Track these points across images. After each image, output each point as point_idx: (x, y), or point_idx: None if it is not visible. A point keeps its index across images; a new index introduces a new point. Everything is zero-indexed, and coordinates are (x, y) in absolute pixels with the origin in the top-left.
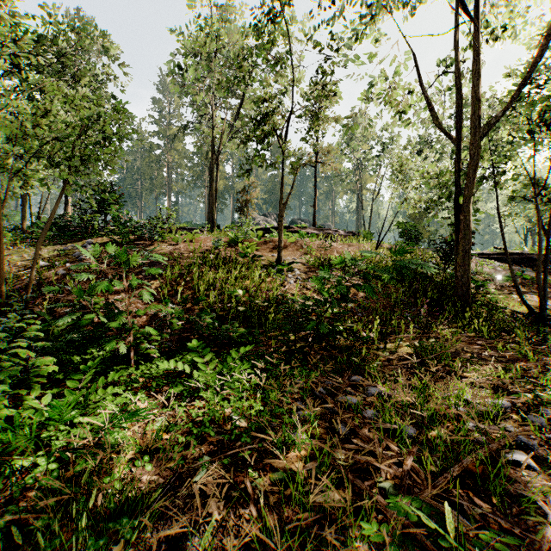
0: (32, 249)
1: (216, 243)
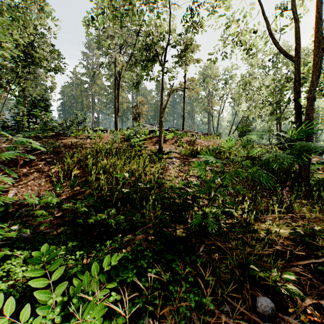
0: None
1: (113, 137)
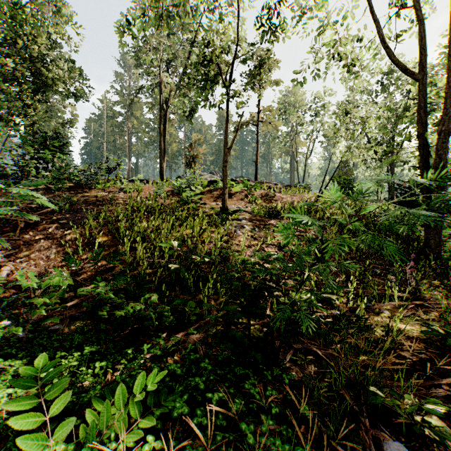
0: None
1: (157, 190)
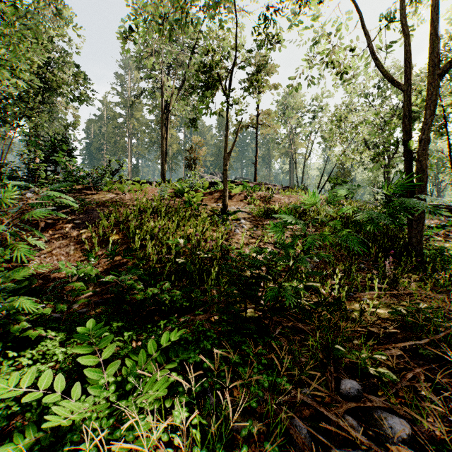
0: None
1: (161, 192)
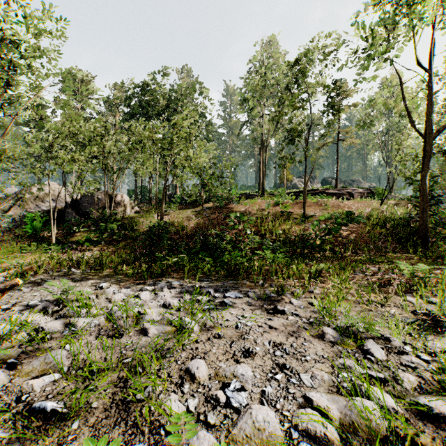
0: (182, 211)
1: (267, 205)
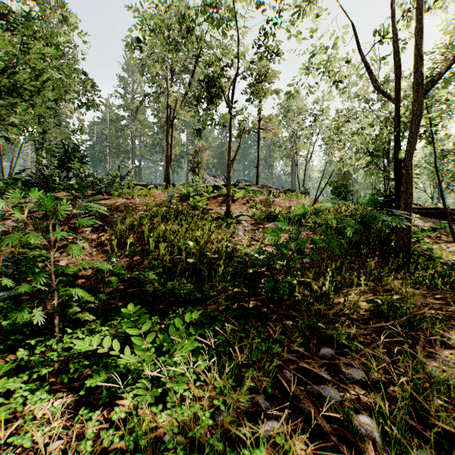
0: None
1: (169, 197)
